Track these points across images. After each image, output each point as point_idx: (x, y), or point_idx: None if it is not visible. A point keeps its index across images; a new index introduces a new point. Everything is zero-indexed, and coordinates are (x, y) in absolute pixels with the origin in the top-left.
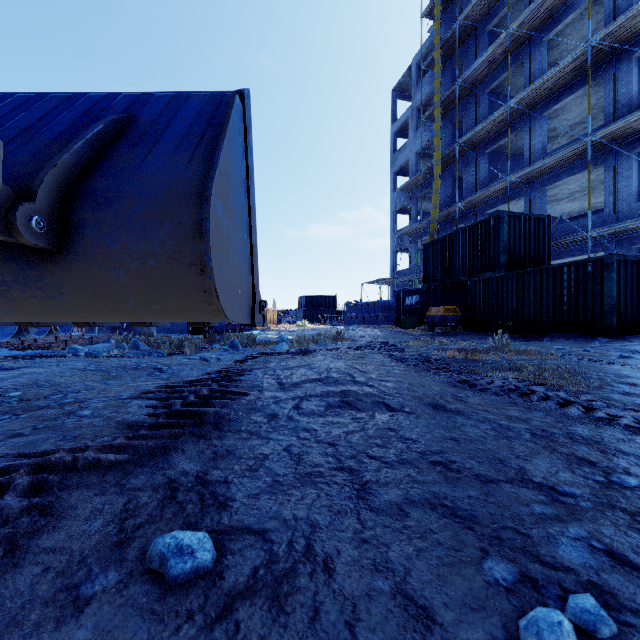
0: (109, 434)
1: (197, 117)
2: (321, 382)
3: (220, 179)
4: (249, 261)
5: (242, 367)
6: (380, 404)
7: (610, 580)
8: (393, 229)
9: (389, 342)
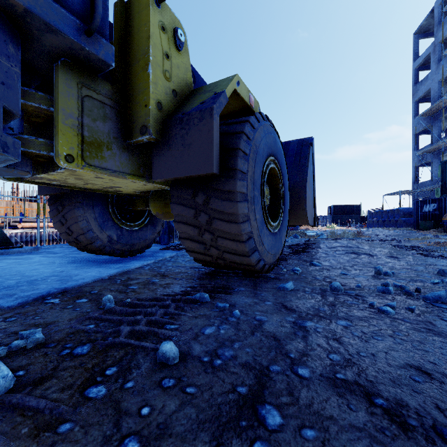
0: (284, 252)
1: (295, 154)
2: (344, 247)
3: (308, 180)
4: (313, 202)
5: (309, 242)
6: (367, 254)
7: (403, 273)
8: (414, 148)
9: (396, 238)
